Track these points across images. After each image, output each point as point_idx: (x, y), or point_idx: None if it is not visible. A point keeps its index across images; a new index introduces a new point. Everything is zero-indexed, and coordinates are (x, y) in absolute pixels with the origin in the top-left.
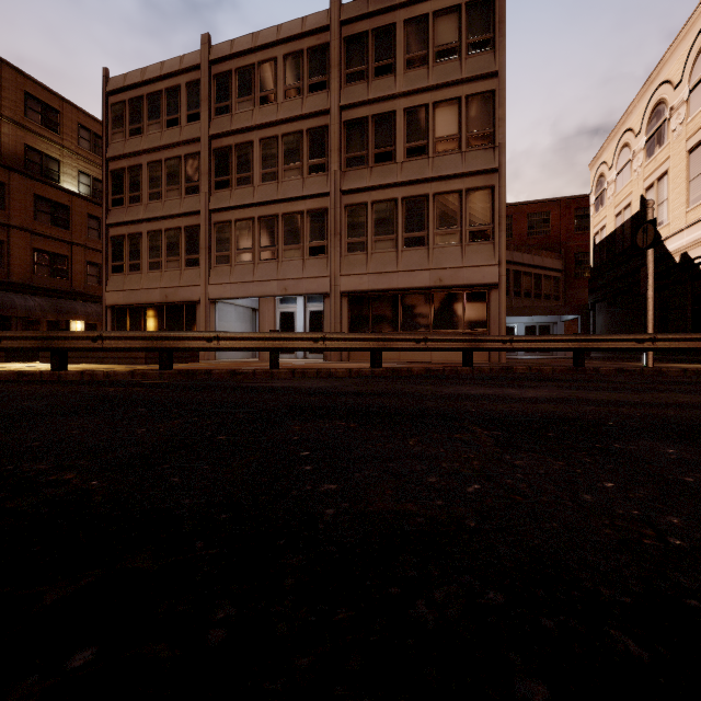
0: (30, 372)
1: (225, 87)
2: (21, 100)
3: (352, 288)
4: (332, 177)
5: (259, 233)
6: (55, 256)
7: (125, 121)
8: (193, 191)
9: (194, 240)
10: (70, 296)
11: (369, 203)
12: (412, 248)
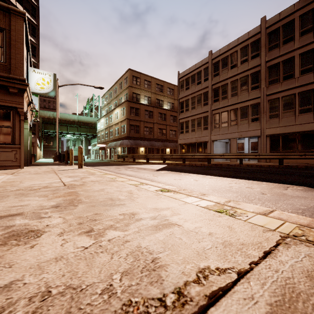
0: (178, 163)
1: (217, 66)
2: (155, 86)
3: (271, 133)
4: (261, 90)
5: (230, 116)
6: (162, 129)
7: (184, 86)
8: (205, 104)
9: (206, 121)
10: (166, 141)
11: (280, 97)
12: (303, 113)
